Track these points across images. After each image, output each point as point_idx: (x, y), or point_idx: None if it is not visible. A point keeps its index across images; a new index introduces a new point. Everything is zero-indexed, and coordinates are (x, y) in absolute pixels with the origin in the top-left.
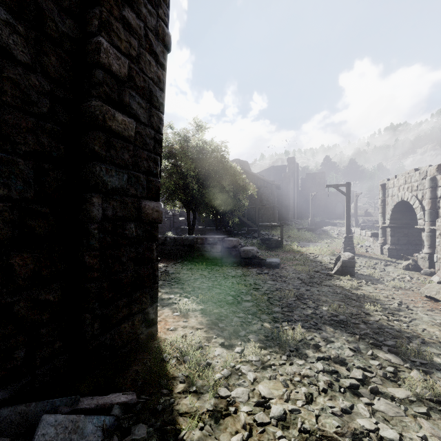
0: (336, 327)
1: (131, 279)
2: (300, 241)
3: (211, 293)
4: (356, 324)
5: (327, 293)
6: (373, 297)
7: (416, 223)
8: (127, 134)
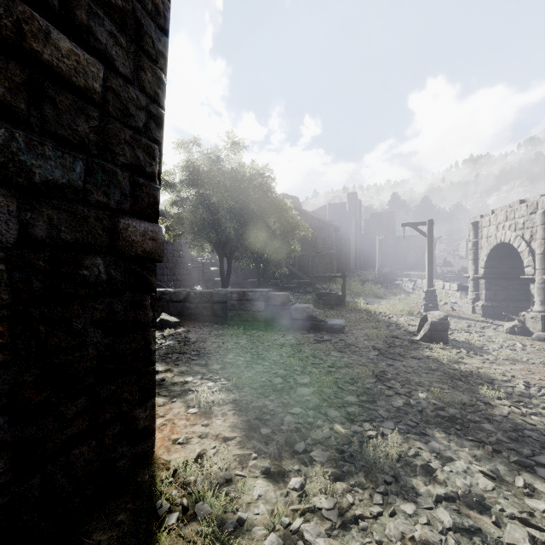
0: (448, 429)
1: (95, 361)
2: (366, 297)
3: (249, 372)
4: (477, 423)
5: (419, 370)
6: (486, 375)
7: (518, 273)
8: (82, 82)
